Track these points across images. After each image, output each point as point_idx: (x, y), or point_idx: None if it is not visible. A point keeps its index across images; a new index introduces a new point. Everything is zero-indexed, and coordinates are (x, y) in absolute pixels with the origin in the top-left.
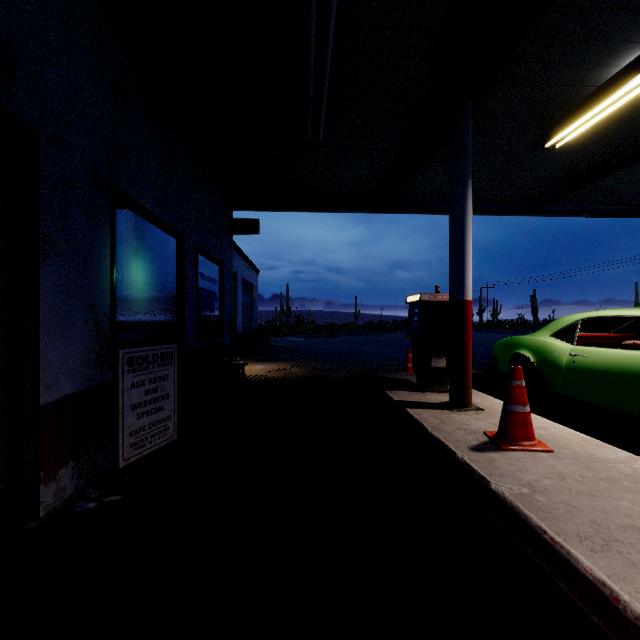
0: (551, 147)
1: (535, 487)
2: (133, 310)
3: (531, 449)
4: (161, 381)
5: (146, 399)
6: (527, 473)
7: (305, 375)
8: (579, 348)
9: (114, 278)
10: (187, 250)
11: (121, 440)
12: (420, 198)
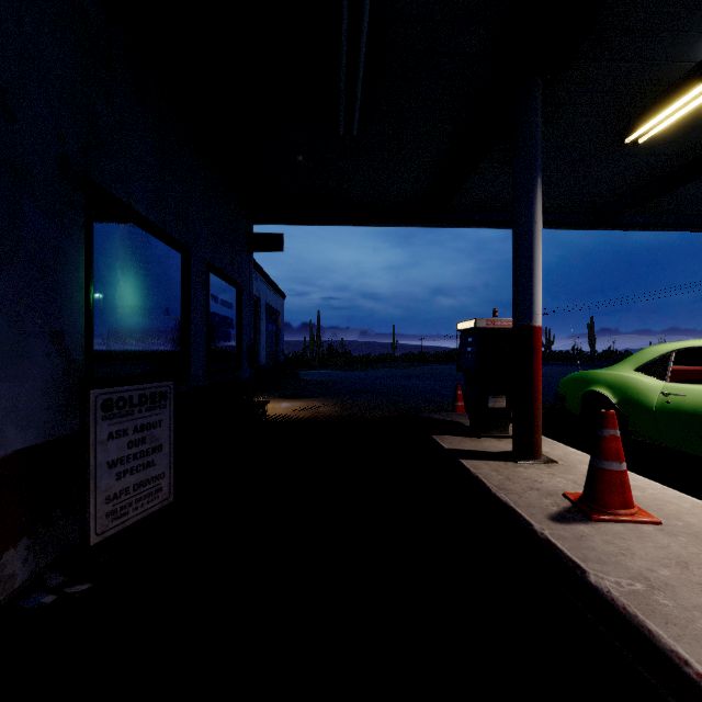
0: (631, 144)
1: (651, 581)
2: (120, 338)
3: (631, 520)
4: (151, 429)
5: (130, 453)
6: (634, 557)
7: (337, 415)
8: (674, 385)
9: (91, 297)
10: (195, 267)
11: (93, 509)
12: (470, 209)
